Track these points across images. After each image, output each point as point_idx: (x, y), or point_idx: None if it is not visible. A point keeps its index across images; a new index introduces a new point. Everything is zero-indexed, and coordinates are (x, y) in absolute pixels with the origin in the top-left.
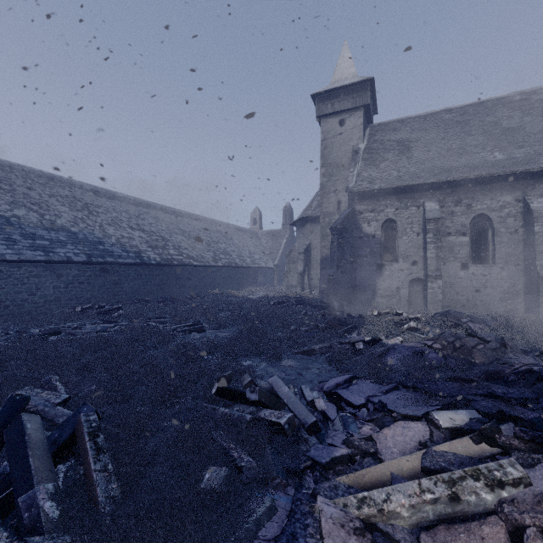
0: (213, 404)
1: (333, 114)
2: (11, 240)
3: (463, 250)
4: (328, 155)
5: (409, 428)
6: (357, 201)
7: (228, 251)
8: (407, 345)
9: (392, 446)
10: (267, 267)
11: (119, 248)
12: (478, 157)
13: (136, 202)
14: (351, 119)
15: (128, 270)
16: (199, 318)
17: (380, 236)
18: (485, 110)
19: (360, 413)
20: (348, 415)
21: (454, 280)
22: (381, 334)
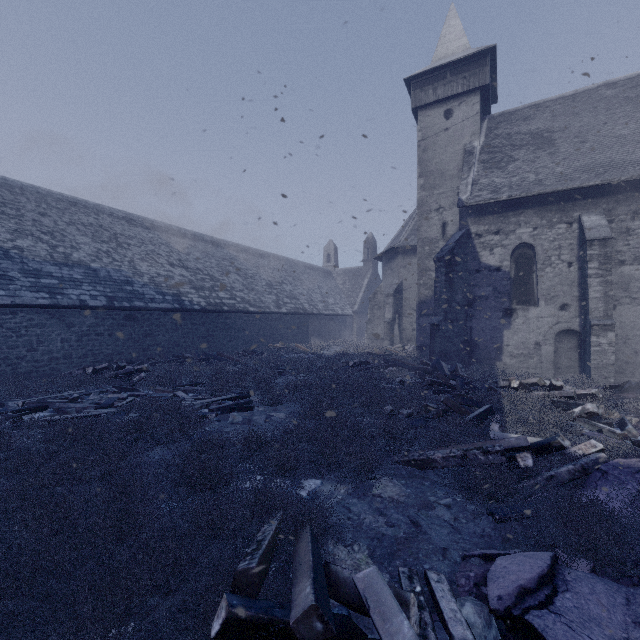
0: None
1: (435, 103)
2: (6, 278)
3: None
4: (429, 160)
5: None
6: (474, 219)
7: (295, 294)
8: (628, 465)
9: None
10: (344, 314)
11: (152, 289)
12: None
13: (180, 233)
14: (462, 107)
15: (163, 317)
16: (248, 386)
17: (509, 268)
18: None
19: None
20: None
21: (630, 332)
22: (562, 436)
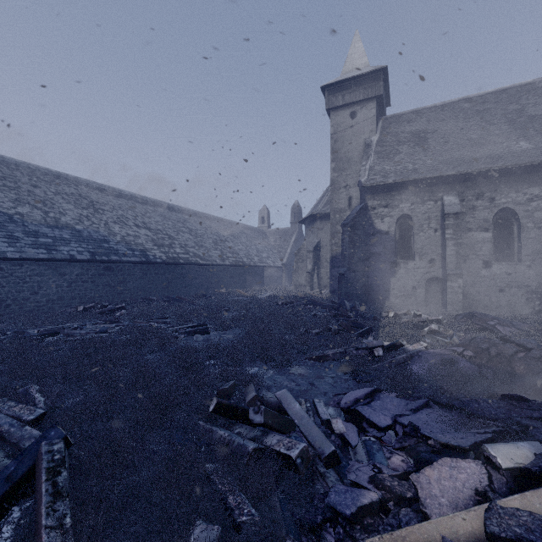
0: (210, 423)
1: (343, 106)
2: (13, 238)
3: (485, 247)
4: (339, 149)
5: (459, 468)
6: (370, 196)
7: (236, 250)
8: (434, 352)
9: (439, 495)
10: (275, 266)
11: (124, 246)
12: (502, 147)
13: (142, 200)
14: (363, 111)
15: (133, 268)
16: (204, 319)
17: (394, 232)
18: (508, 98)
19: (386, 437)
20: (372, 439)
21: (475, 279)
22: (402, 339)
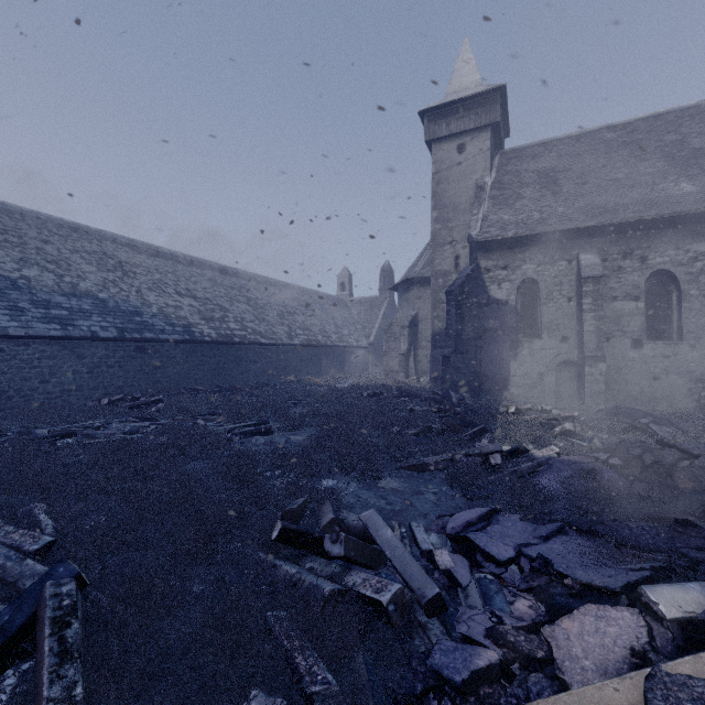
0: (273, 556)
1: (448, 137)
2: (17, 309)
3: (635, 321)
4: (442, 193)
5: (608, 618)
6: (483, 254)
7: (308, 325)
8: (569, 460)
9: (581, 655)
10: (359, 346)
11: (162, 320)
12: (657, 190)
13: (186, 260)
14: (474, 143)
15: (174, 349)
16: (266, 415)
17: (515, 302)
18: (665, 125)
19: (507, 575)
20: (488, 577)
21: (622, 363)
22: (527, 442)
